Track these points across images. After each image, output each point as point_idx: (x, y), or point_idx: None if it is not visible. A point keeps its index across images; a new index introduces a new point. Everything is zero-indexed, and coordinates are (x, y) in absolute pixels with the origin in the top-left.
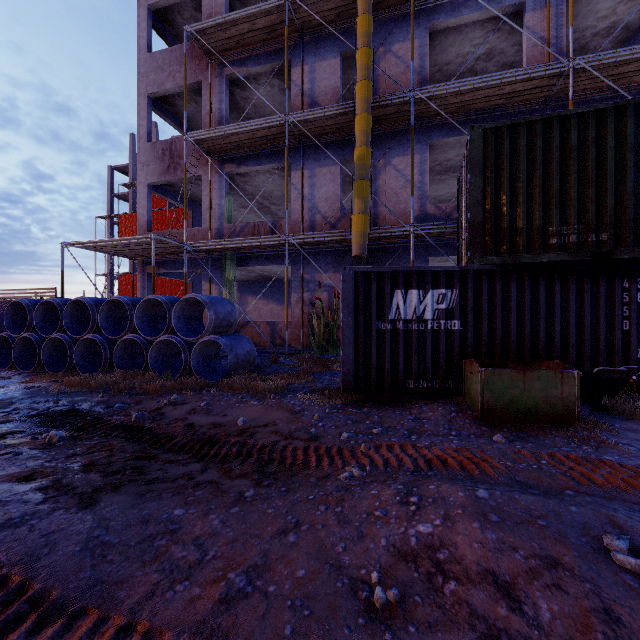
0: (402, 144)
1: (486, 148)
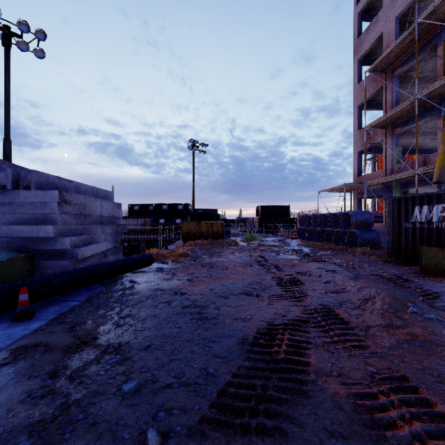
0: None
1: None
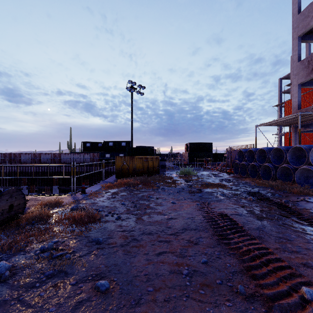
0: None
1: None
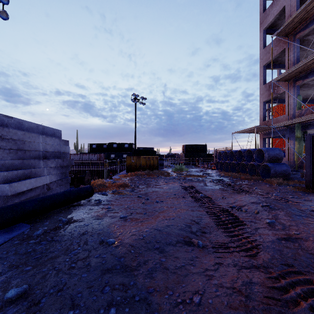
0: None
1: None
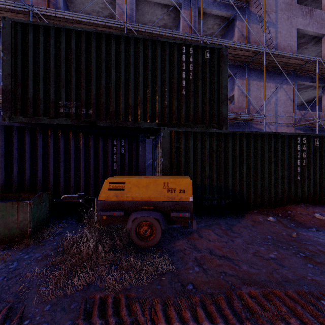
0: None
1: (16, 36)
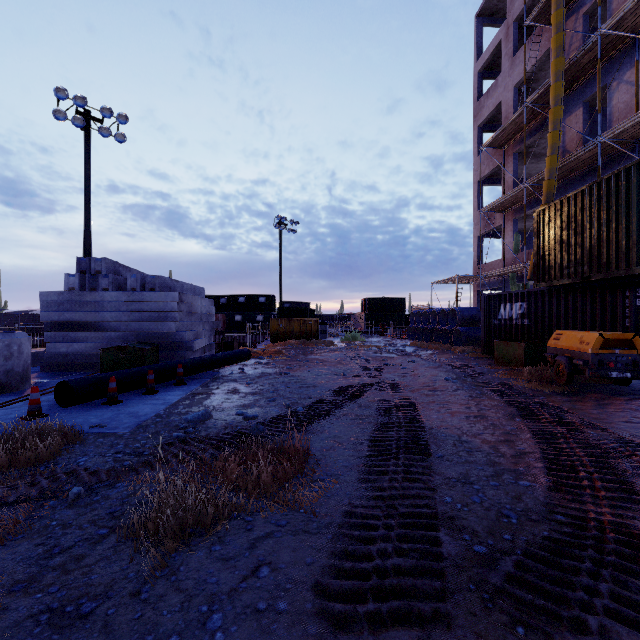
0: (632, 160)
1: (540, 221)
